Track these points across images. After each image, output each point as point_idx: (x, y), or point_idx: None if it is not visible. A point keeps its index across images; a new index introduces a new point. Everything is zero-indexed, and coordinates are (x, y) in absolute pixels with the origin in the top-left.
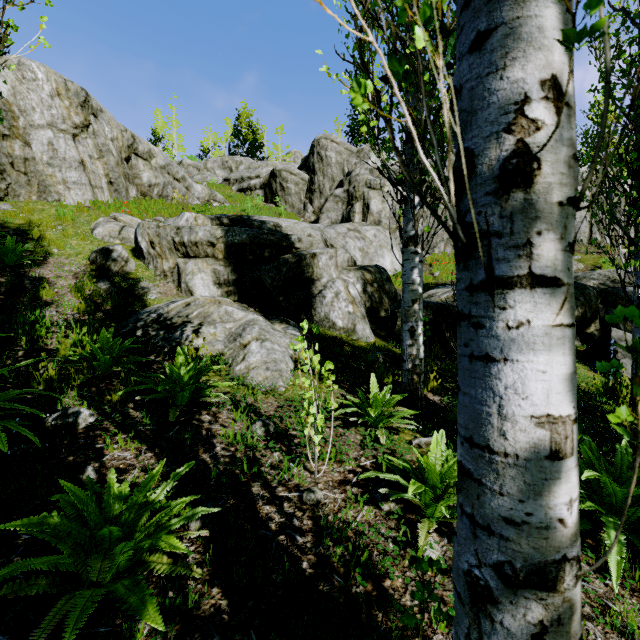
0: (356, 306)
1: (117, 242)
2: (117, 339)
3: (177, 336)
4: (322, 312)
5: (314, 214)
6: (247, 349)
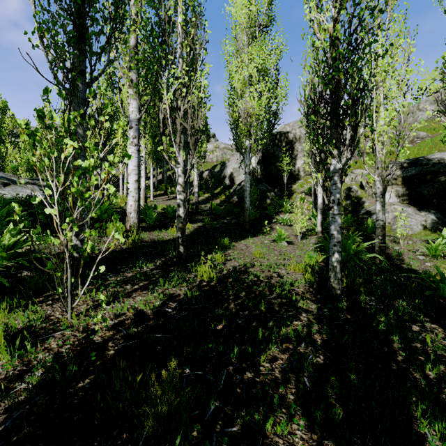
0: None
1: (353, 183)
2: (352, 217)
3: (372, 217)
4: None
5: None
6: (399, 221)
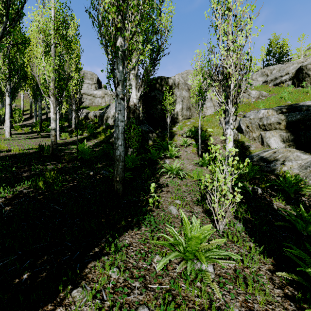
0: None
1: None
2: (255, 166)
3: (272, 165)
4: None
5: None
6: None
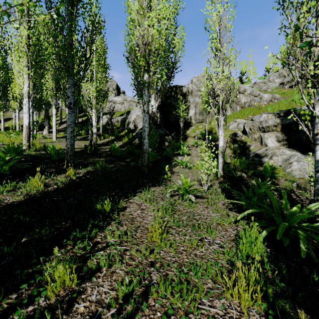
0: None
1: (236, 130)
2: (246, 160)
3: (263, 160)
4: None
5: None
6: (291, 164)
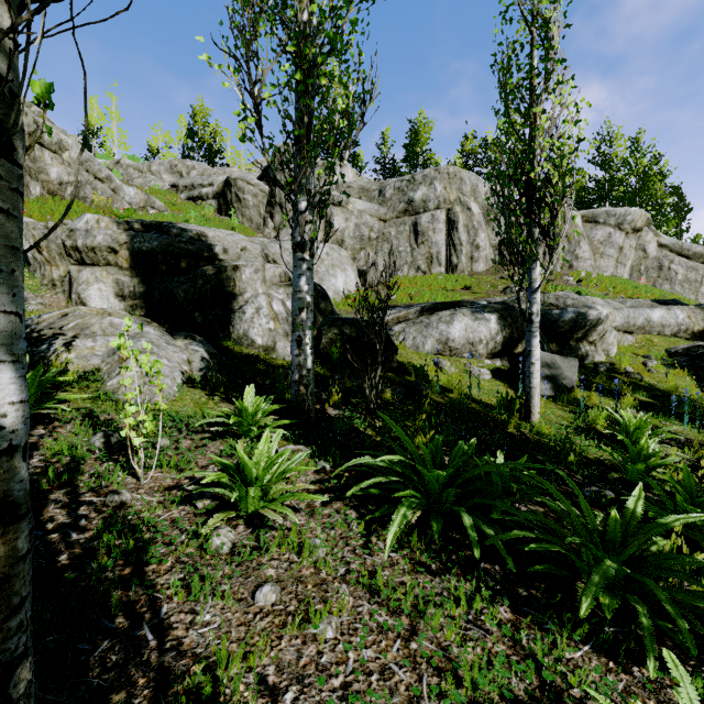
0: (278, 323)
1: None
2: None
3: (43, 350)
4: (241, 329)
5: (275, 230)
6: (126, 363)
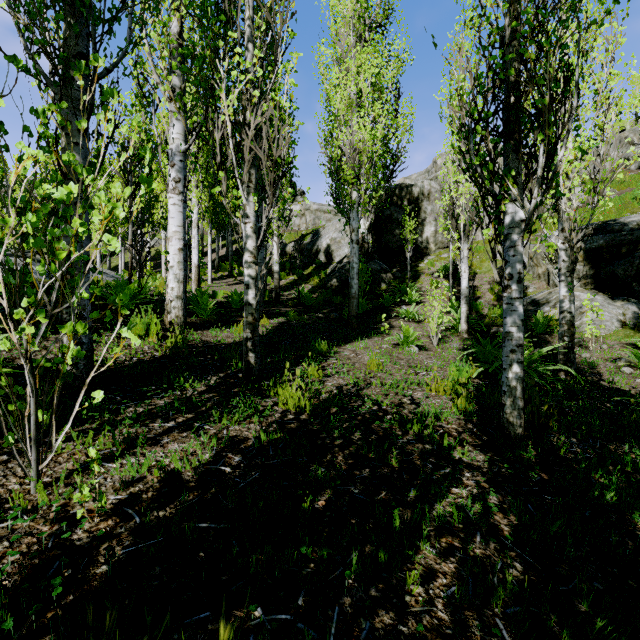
0: None
1: None
2: None
3: (542, 309)
4: None
5: None
6: (583, 314)
